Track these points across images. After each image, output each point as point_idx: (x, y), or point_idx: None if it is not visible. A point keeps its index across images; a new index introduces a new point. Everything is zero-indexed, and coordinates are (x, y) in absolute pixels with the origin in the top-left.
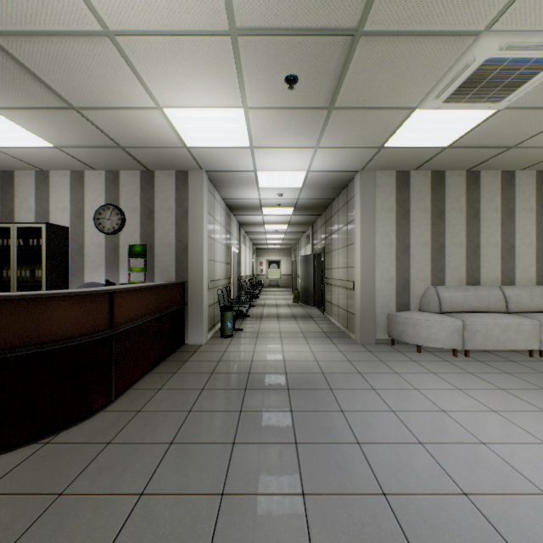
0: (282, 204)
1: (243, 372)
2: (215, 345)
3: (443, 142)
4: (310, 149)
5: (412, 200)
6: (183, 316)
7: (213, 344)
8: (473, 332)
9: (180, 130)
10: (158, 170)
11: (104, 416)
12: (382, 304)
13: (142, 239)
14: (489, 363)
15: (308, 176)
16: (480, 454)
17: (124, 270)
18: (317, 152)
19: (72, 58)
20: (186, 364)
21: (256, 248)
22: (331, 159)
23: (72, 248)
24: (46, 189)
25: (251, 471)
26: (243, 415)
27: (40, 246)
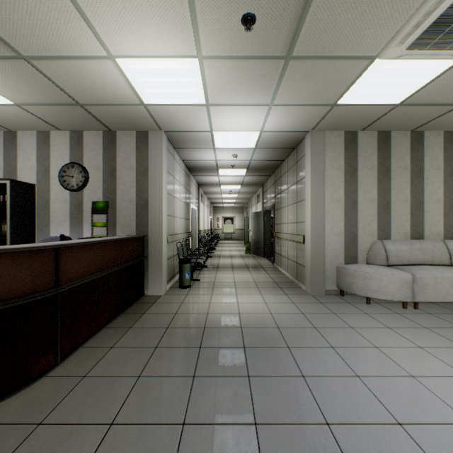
0: (236, 166)
1: (198, 327)
2: (173, 296)
3: (395, 99)
4: (264, 107)
5: (360, 159)
6: (143, 268)
7: (171, 294)
8: (422, 285)
9: (135, 84)
10: (119, 131)
11: (45, 383)
12: (331, 257)
13: (104, 196)
14: (440, 316)
15: (261, 137)
16: None
17: (87, 225)
18: (271, 110)
19: None
20: (143, 317)
21: (213, 206)
22: (284, 118)
23: (38, 204)
24: (13, 148)
25: None
26: (197, 382)
27: (5, 202)
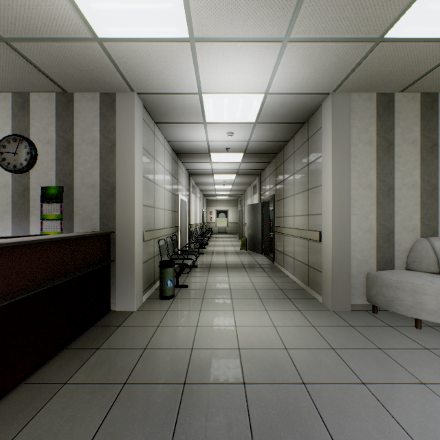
0: (231, 149)
1: (174, 382)
2: (148, 313)
3: None
4: (275, 46)
5: (397, 130)
6: (109, 275)
7: (147, 310)
8: None
9: None
10: (78, 93)
11: None
12: (359, 260)
13: (57, 179)
14: None
15: (265, 104)
16: None
17: (35, 217)
18: (285, 52)
19: None
20: (93, 357)
21: (206, 199)
22: (300, 68)
23: None
24: None
25: None
26: None
27: None
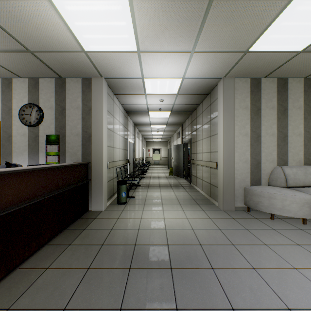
0: (162, 109)
1: (129, 244)
2: (111, 212)
3: (300, 46)
4: (186, 54)
5: (263, 100)
6: (87, 189)
7: (110, 210)
8: None
9: (74, 29)
10: (68, 78)
11: None
12: (239, 180)
13: (56, 130)
14: None
15: (182, 84)
16: None
17: (42, 154)
18: (192, 57)
19: None
20: (82, 233)
21: (146, 141)
22: (202, 65)
23: (3, 137)
24: None
25: None
26: None
27: None
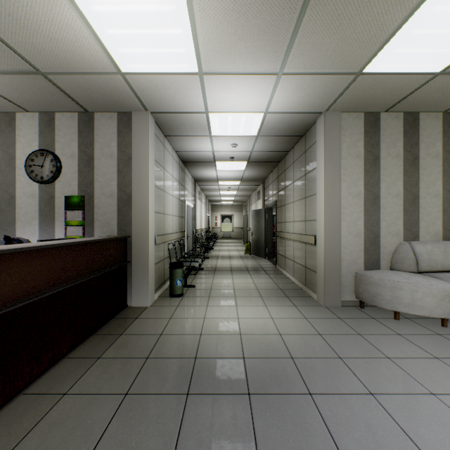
0: (235, 158)
1: (187, 357)
2: (161, 308)
3: (438, 65)
4: (271, 77)
5: (382, 145)
6: (126, 275)
7: (159, 306)
8: None
9: (105, 40)
10: (98, 112)
11: None
12: (348, 261)
13: (80, 189)
14: None
15: (265, 121)
16: None
17: (60, 223)
18: (280, 82)
19: None
20: (118, 340)
21: (211, 204)
22: (294, 93)
23: (2, 198)
24: None
25: None
26: None
27: None
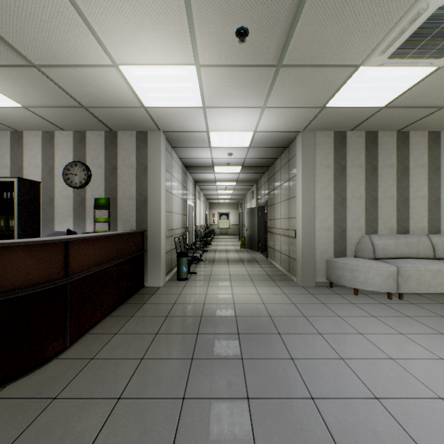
0: (231, 163)
1: (195, 316)
2: (171, 288)
3: (380, 103)
4: (257, 110)
5: (348, 158)
6: (143, 261)
7: (170, 286)
8: (406, 277)
9: (137, 89)
10: (120, 131)
11: (57, 364)
12: (321, 250)
13: (106, 193)
14: (423, 306)
15: (255, 137)
16: (442, 413)
17: (90, 220)
18: (264, 112)
19: (22, 7)
20: (143, 307)
21: (209, 202)
22: (276, 119)
23: (43, 200)
24: (20, 148)
25: (201, 436)
26: (195, 363)
27: (13, 198)
